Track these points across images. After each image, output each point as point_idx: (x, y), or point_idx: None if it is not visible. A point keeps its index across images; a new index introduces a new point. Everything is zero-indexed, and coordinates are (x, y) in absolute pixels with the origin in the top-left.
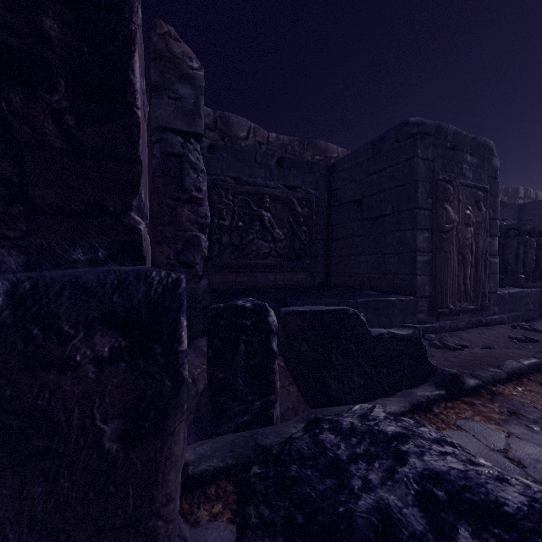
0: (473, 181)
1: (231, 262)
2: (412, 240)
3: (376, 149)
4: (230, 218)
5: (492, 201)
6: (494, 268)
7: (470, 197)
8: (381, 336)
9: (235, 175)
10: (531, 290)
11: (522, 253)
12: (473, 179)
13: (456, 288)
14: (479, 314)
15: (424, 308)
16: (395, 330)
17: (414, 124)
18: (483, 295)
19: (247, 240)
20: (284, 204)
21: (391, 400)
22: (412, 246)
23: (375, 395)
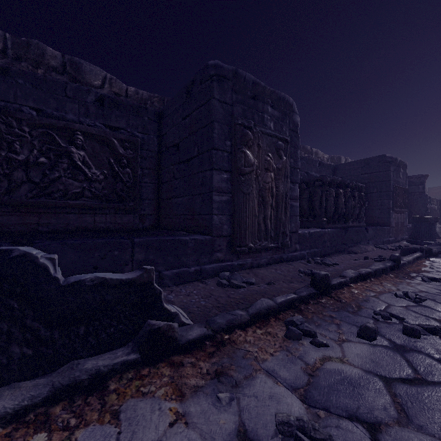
0: (275, 131)
1: (26, 202)
2: (210, 180)
3: (190, 94)
4: (28, 153)
5: (293, 152)
6: (296, 210)
7: (271, 145)
8: (78, 284)
9: (37, 106)
10: (328, 230)
11: (324, 200)
12: (275, 130)
13: (256, 228)
14: (282, 251)
15: (223, 247)
16: (124, 274)
17: (213, 66)
18: (284, 234)
19: (51, 177)
20: (104, 144)
21: (20, 388)
22: (210, 186)
23: (57, 367)
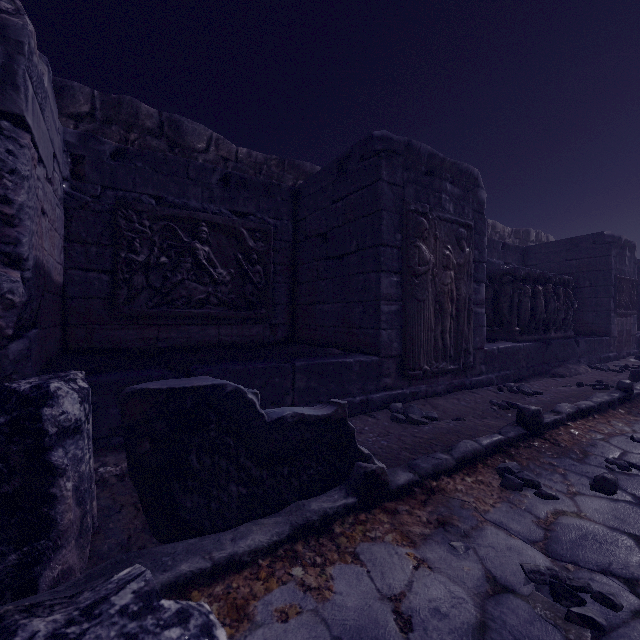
0: (455, 215)
1: (147, 312)
2: (376, 284)
3: (342, 170)
4: (148, 252)
5: (478, 241)
6: (481, 319)
7: (450, 234)
8: (281, 421)
9: (157, 193)
10: (523, 344)
11: (516, 302)
12: (455, 213)
13: (432, 344)
14: (463, 375)
15: (392, 371)
16: (314, 409)
17: (379, 138)
18: (467, 352)
19: (173, 281)
20: (231, 235)
21: (264, 525)
22: (377, 293)
23: (267, 509)
